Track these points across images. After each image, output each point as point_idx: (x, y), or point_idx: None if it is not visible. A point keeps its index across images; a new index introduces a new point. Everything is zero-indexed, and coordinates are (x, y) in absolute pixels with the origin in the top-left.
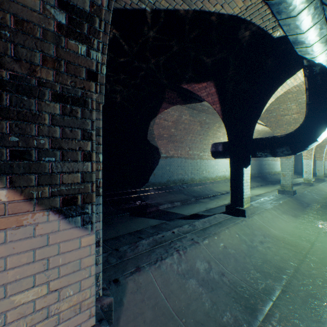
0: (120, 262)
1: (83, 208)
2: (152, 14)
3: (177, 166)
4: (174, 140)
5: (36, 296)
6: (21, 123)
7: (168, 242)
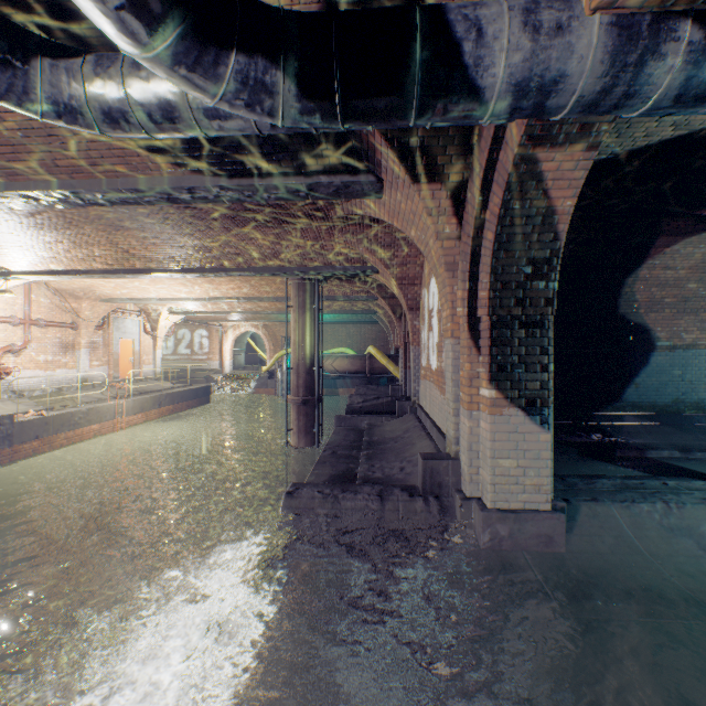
0: (568, 489)
1: (540, 410)
2: (617, 158)
3: (705, 369)
4: (698, 308)
5: (510, 465)
6: (501, 347)
7: (650, 491)
